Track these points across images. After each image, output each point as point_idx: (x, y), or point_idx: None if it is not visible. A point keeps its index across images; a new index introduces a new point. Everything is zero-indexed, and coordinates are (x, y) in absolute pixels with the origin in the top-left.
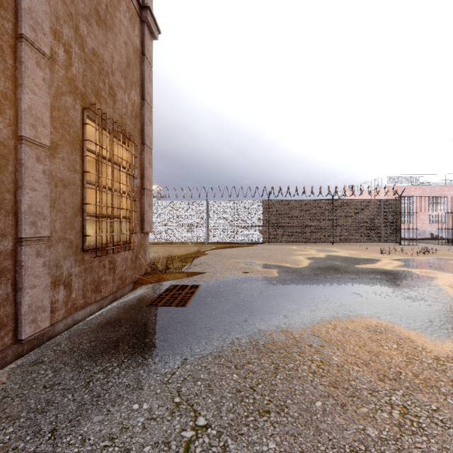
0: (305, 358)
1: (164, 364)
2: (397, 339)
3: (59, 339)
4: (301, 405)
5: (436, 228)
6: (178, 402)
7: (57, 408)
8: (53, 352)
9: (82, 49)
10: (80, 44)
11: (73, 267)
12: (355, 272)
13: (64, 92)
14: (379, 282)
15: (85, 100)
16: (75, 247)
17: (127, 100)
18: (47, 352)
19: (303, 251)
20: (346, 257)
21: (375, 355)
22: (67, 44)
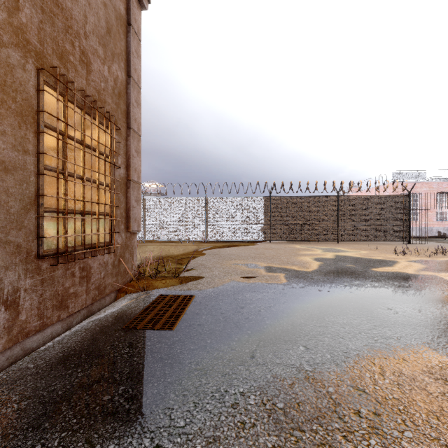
0: (357, 446)
1: None
2: None
3: None
4: None
5: (443, 226)
6: None
7: None
8: None
9: None
10: None
11: (23, 280)
12: (375, 277)
13: (5, 43)
14: (410, 291)
15: (43, 61)
16: (25, 252)
17: (107, 74)
18: None
19: (308, 251)
20: (357, 258)
21: None
22: None
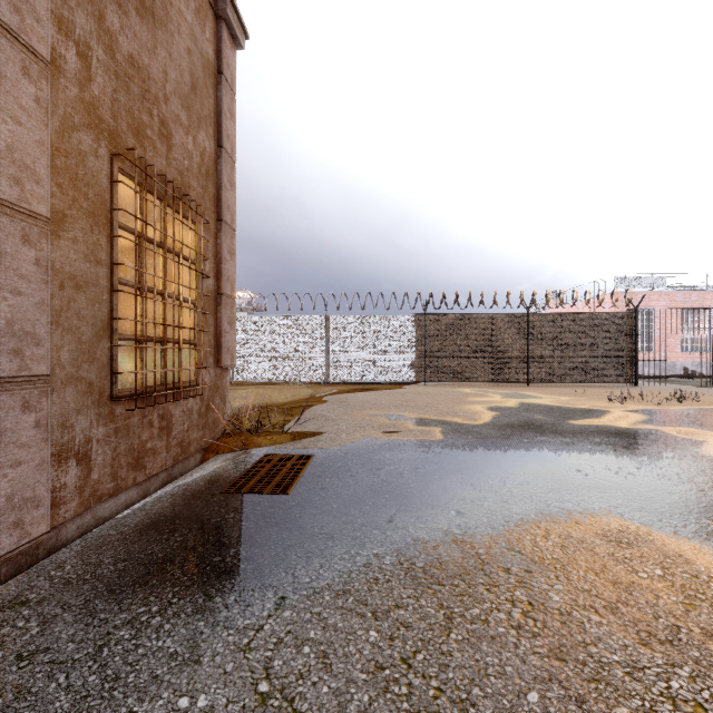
0: (500, 596)
1: (244, 608)
2: (660, 557)
3: (63, 555)
4: (501, 699)
5: (692, 360)
6: (266, 692)
7: (33, 706)
8: (48, 581)
9: (111, 54)
10: (107, 46)
11: (95, 428)
12: (570, 432)
13: (76, 125)
14: (613, 449)
15: (117, 142)
16: (97, 392)
17: (192, 147)
18: (38, 582)
19: (481, 397)
20: (552, 406)
21: (626, 591)
22: (83, 43)
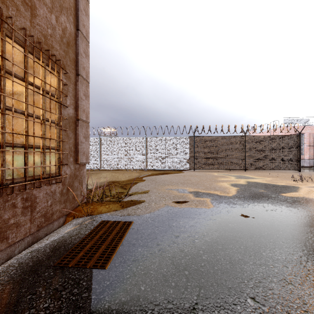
0: None
1: None
2: None
3: None
4: None
5: None
6: None
7: None
8: None
9: None
10: None
11: None
12: (288, 202)
13: None
14: None
15: None
16: None
17: (55, 22)
18: None
19: (224, 178)
20: (265, 184)
21: None
22: None
